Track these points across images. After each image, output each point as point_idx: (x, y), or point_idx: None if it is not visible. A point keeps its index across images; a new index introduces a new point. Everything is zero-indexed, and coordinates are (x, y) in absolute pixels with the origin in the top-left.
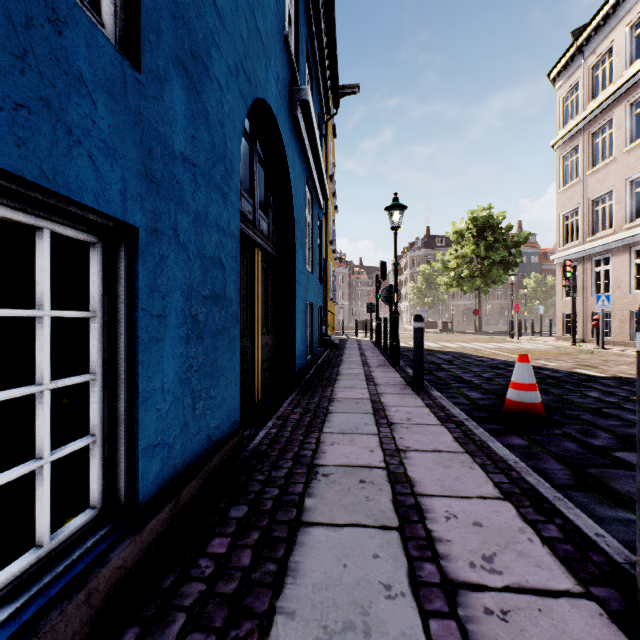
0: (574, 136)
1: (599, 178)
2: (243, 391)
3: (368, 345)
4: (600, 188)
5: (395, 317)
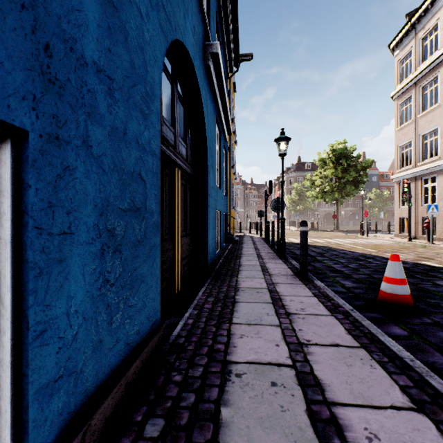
0: (408, 89)
1: (427, 119)
2: (165, 285)
3: (259, 241)
4: (428, 127)
5: (282, 221)
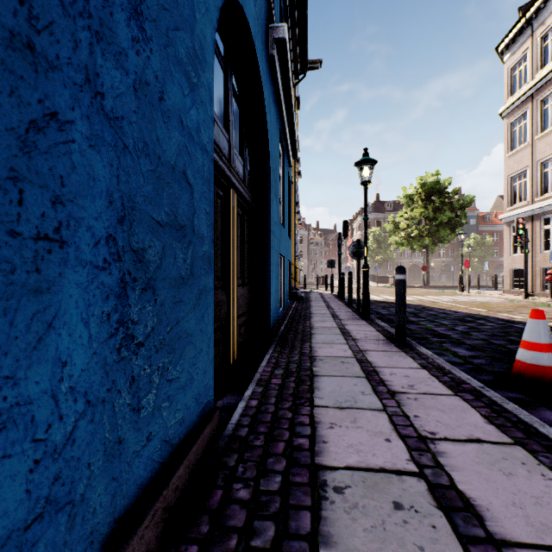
0: (522, 103)
1: (548, 141)
2: (217, 352)
3: (331, 298)
4: (549, 151)
5: (365, 270)
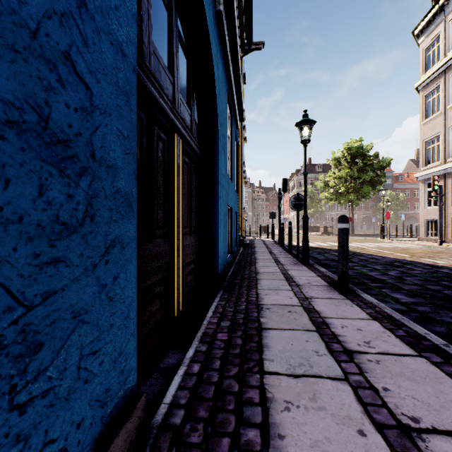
0: (436, 78)
1: None
2: (158, 306)
3: (272, 244)
4: None
5: (305, 220)
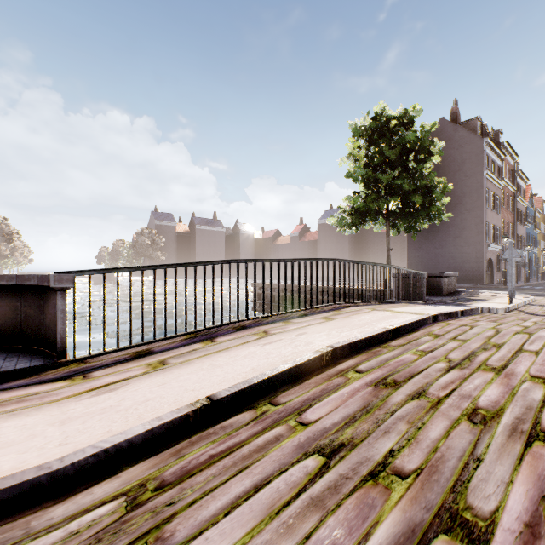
0: None
1: None
2: None
3: None
4: None
5: None
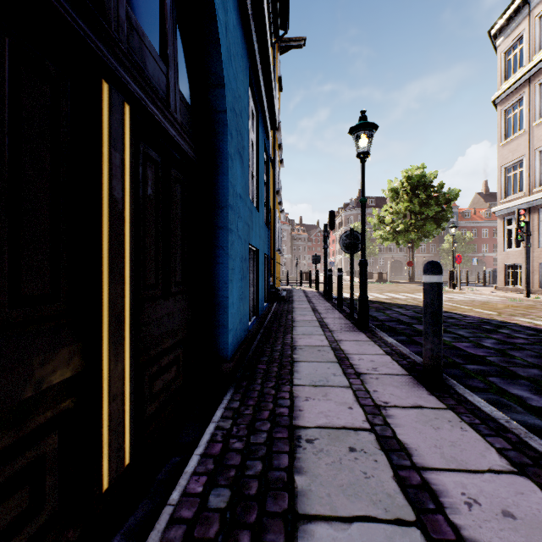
0: (518, 89)
1: None
2: (22, 506)
3: (316, 297)
4: None
5: (363, 267)
